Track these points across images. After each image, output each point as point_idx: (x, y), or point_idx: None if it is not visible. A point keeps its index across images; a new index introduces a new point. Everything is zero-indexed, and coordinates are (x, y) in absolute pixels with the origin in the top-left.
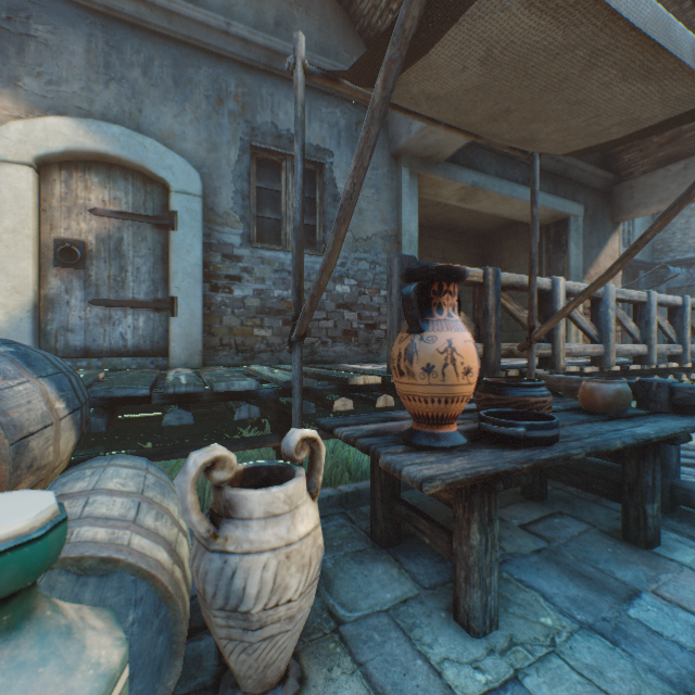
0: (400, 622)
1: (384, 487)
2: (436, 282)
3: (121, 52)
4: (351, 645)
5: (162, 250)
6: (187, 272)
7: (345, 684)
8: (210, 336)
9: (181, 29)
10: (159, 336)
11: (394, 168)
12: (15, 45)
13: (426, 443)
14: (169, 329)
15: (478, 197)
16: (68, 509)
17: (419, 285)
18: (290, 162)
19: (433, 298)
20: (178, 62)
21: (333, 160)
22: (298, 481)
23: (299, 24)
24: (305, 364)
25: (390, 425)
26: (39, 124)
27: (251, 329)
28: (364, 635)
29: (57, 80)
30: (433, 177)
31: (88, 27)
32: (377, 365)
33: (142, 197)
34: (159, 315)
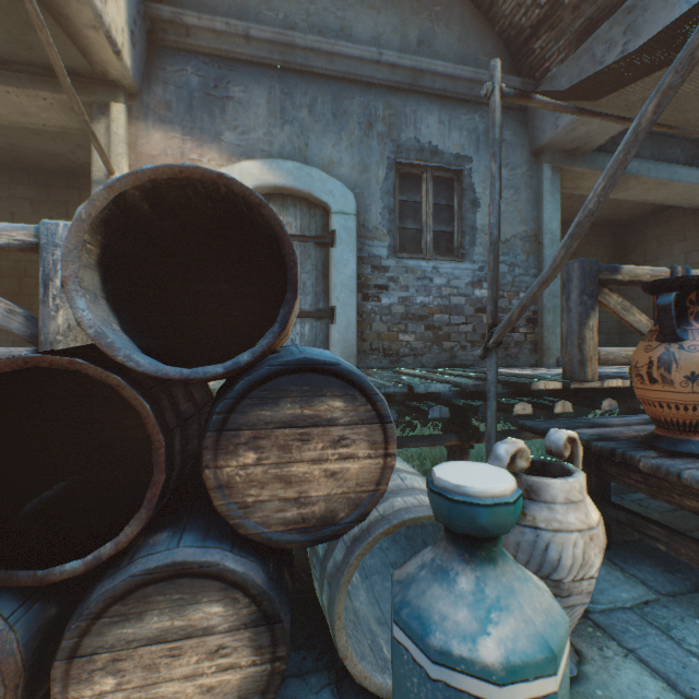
0: (651, 621)
1: (595, 491)
2: (692, 292)
3: (292, 97)
4: (609, 632)
5: (322, 265)
6: (344, 284)
7: (623, 664)
8: (361, 341)
9: (340, 67)
10: (319, 341)
11: (534, 166)
12: (219, 107)
13: (684, 450)
14: (330, 335)
15: (627, 184)
16: (393, 481)
17: (675, 295)
18: (430, 173)
19: (689, 307)
20: (336, 97)
21: (472, 165)
22: (581, 475)
23: (439, 38)
24: (445, 367)
25: (606, 430)
26: (236, 169)
27: (396, 334)
28: (618, 626)
29: (247, 130)
30: (577, 170)
31: (268, 81)
32: (524, 370)
33: (307, 220)
34: (319, 323)
